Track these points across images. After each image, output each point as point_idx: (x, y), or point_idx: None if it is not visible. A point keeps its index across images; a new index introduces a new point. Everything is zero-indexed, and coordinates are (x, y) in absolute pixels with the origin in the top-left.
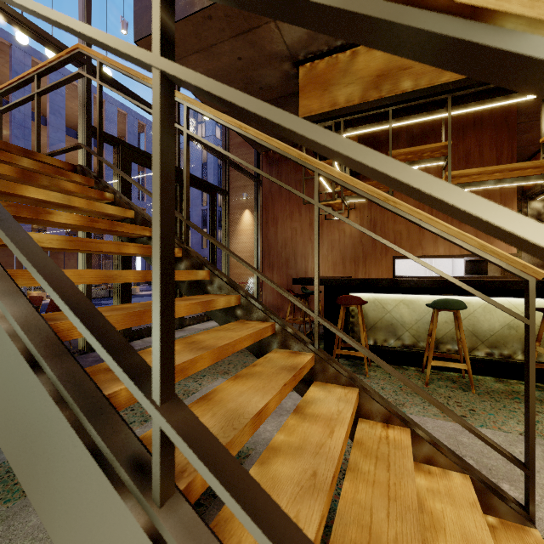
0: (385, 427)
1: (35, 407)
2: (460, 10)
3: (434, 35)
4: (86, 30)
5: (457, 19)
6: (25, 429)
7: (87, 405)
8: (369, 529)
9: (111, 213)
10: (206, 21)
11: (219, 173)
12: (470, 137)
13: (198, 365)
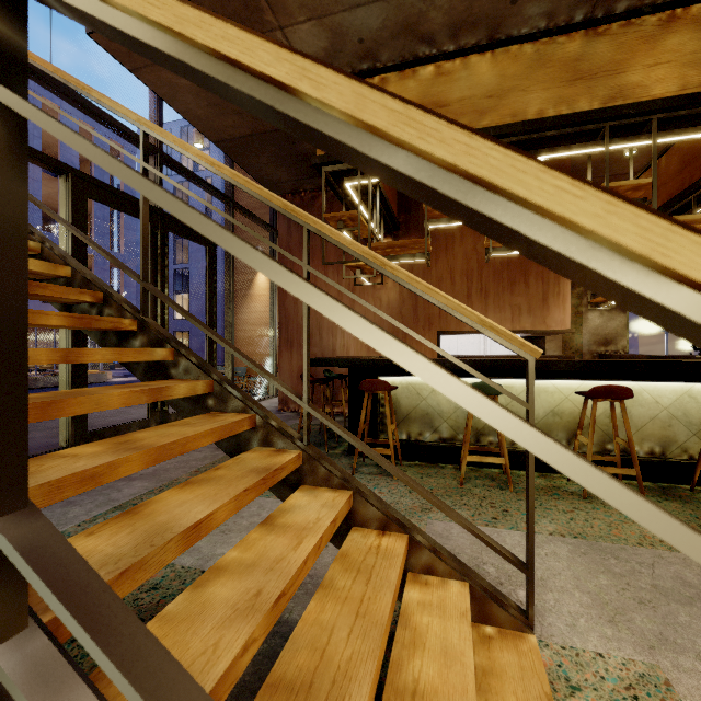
0: (380, 534)
1: None
2: (272, 81)
3: (260, 101)
4: None
5: (275, 89)
6: None
7: None
8: (323, 651)
9: (33, 270)
10: None
11: None
12: None
13: (121, 469)
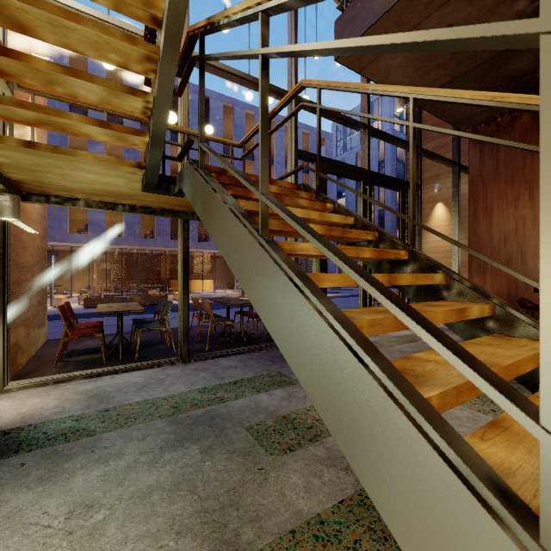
0: None
1: (362, 395)
2: None
3: None
4: (425, 36)
5: None
6: (351, 412)
7: (419, 407)
8: None
9: (336, 222)
10: (412, 2)
11: (397, 168)
12: None
13: None
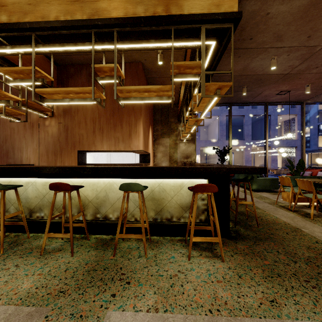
0: None
1: None
2: None
3: None
4: None
5: None
6: None
7: None
8: None
9: None
10: None
11: None
12: None
13: None
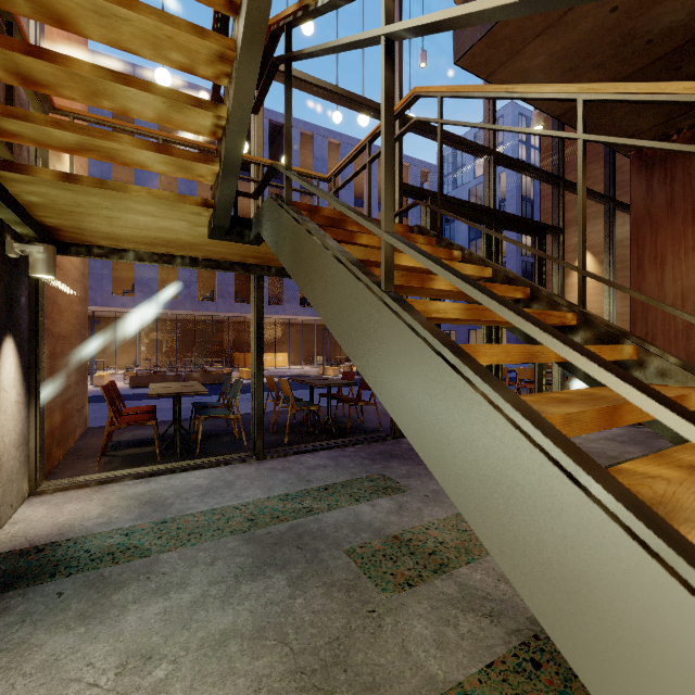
0: None
1: (581, 537)
2: None
3: None
4: None
5: None
6: (557, 561)
7: None
8: None
9: (469, 274)
10: None
11: (523, 209)
12: None
13: None
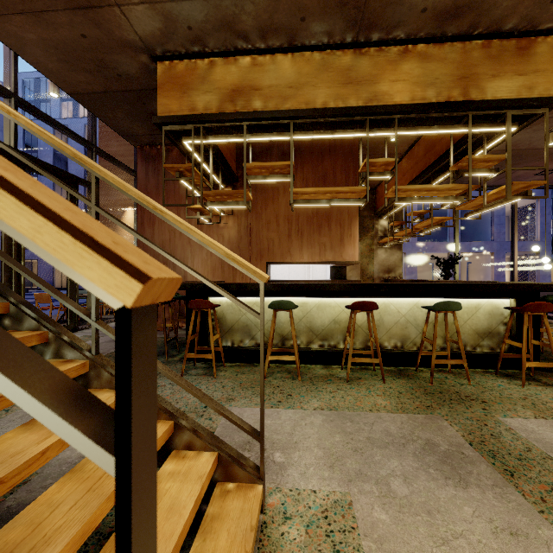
0: None
1: None
2: None
3: None
4: None
5: None
6: None
7: None
8: (38, 525)
9: None
10: None
11: None
12: (327, 160)
13: None
